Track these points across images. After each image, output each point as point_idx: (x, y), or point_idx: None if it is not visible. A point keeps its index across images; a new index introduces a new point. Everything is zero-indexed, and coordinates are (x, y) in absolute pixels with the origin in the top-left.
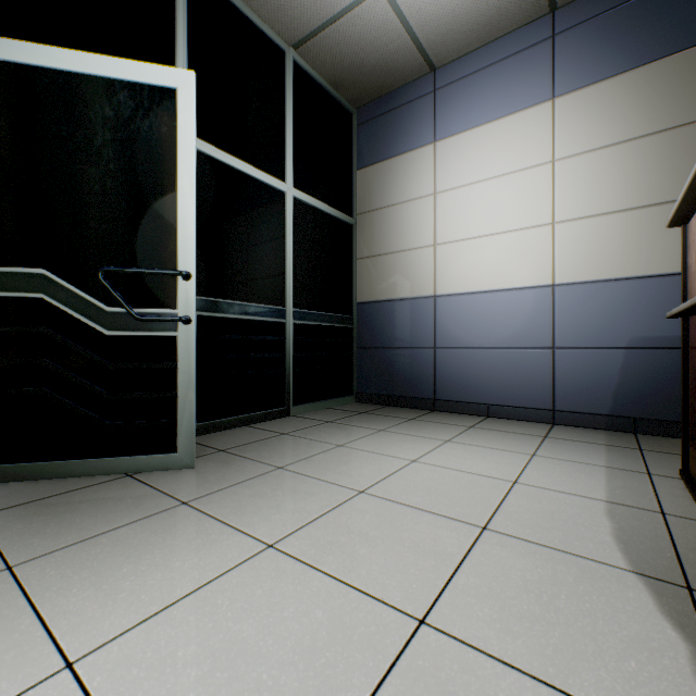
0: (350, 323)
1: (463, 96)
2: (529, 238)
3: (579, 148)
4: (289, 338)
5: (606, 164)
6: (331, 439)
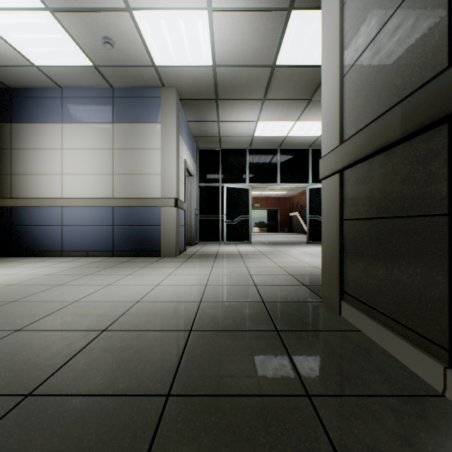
0: None
1: None
2: None
3: None
4: None
5: None
6: None
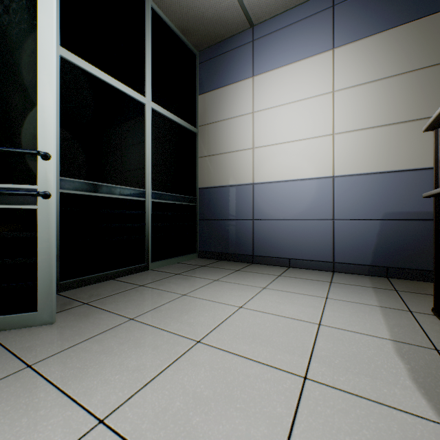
0: (194, 202)
1: (273, 45)
2: (317, 144)
3: (350, 83)
4: (148, 212)
5: (368, 94)
6: (177, 289)
